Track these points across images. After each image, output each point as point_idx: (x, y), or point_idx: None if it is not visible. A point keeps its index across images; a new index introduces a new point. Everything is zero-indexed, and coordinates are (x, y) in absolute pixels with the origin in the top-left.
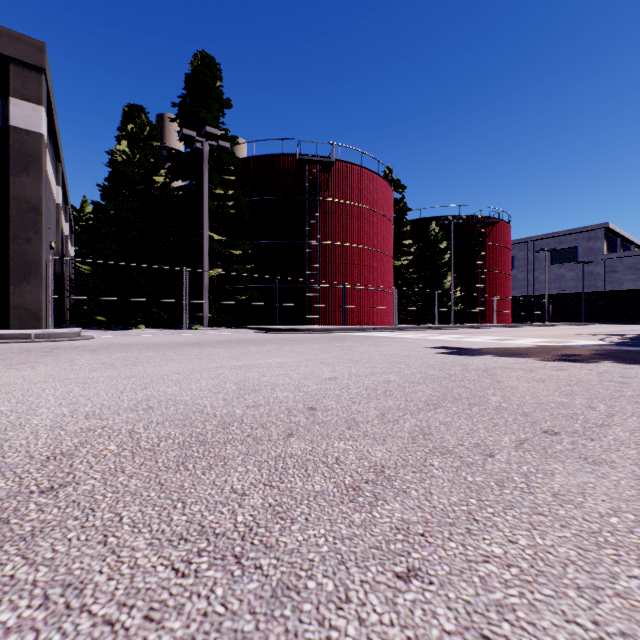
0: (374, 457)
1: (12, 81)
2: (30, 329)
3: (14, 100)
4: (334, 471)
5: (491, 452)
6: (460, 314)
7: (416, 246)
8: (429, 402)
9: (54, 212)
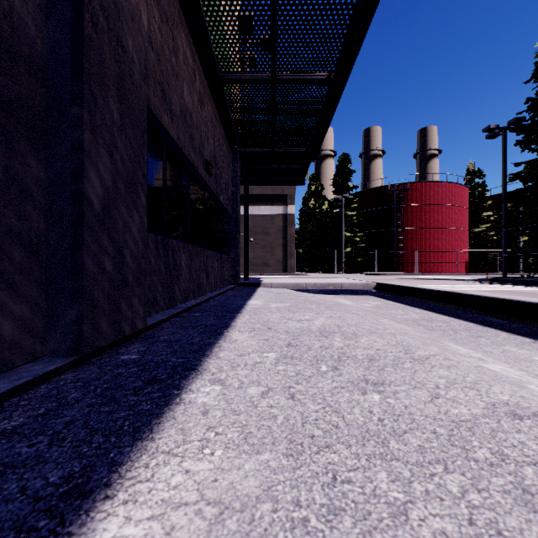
0: None
1: (288, 201)
2: (292, 272)
3: (288, 206)
4: None
5: None
6: None
7: (497, 215)
8: None
9: None
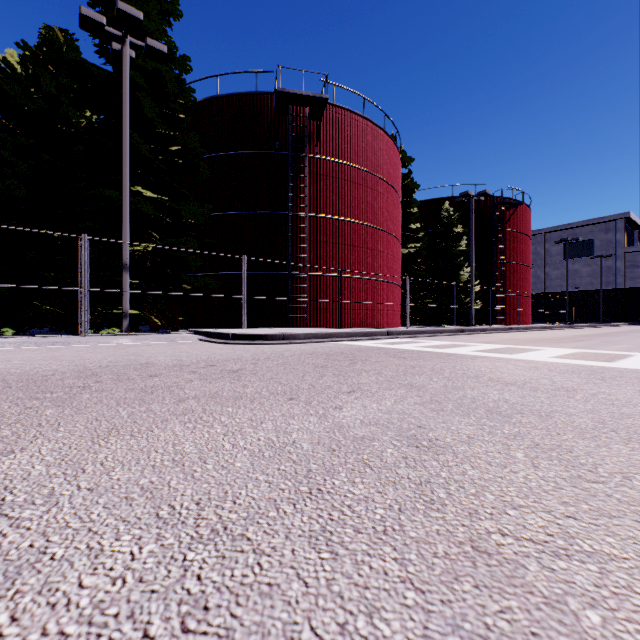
0: None
1: None
2: None
3: None
4: None
5: None
6: (476, 313)
7: (425, 231)
8: None
9: None
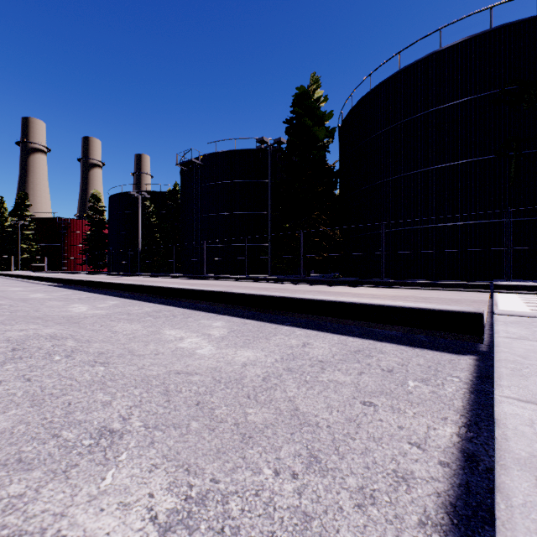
0: None
1: None
2: None
3: None
4: None
5: None
6: None
7: None
8: None
9: None
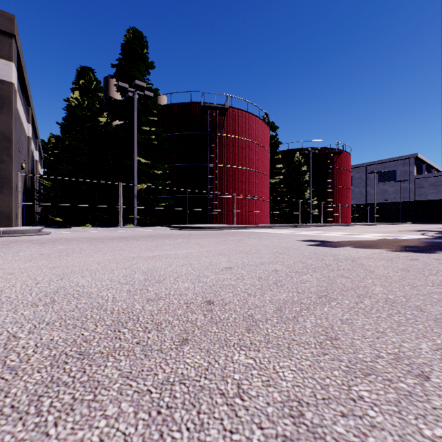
0: (284, 382)
1: None
2: (3, 227)
3: None
4: (236, 414)
5: (421, 370)
6: (316, 216)
7: (285, 169)
8: (320, 294)
9: (25, 142)
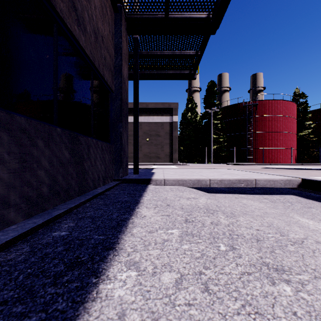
0: None
1: (173, 112)
2: (176, 163)
3: (173, 116)
4: None
5: None
6: None
7: (315, 123)
8: None
9: None
